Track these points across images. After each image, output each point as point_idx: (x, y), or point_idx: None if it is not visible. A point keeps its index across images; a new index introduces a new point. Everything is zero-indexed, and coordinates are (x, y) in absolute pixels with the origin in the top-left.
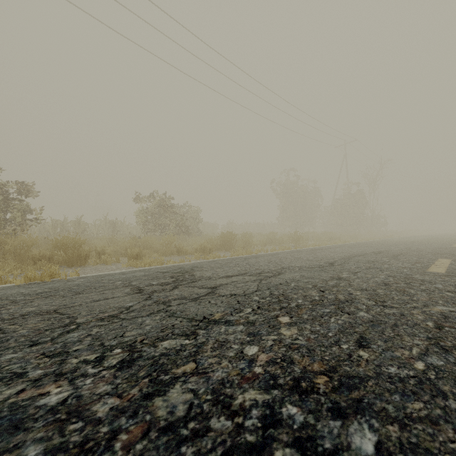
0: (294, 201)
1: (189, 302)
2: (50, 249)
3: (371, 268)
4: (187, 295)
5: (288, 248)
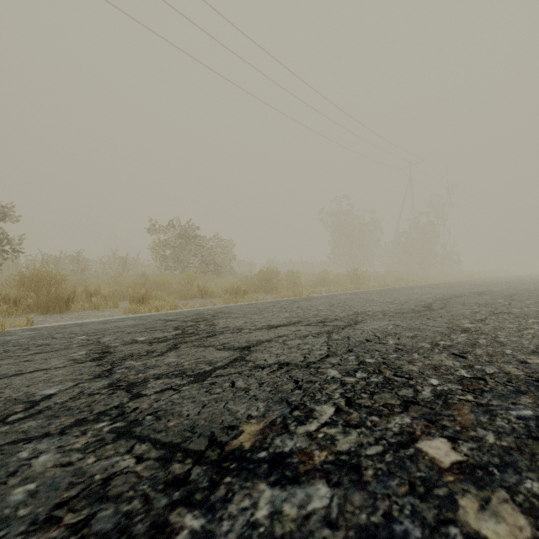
0: (349, 235)
1: (188, 384)
2: (21, 288)
3: (497, 313)
4: (189, 365)
5: (349, 289)
